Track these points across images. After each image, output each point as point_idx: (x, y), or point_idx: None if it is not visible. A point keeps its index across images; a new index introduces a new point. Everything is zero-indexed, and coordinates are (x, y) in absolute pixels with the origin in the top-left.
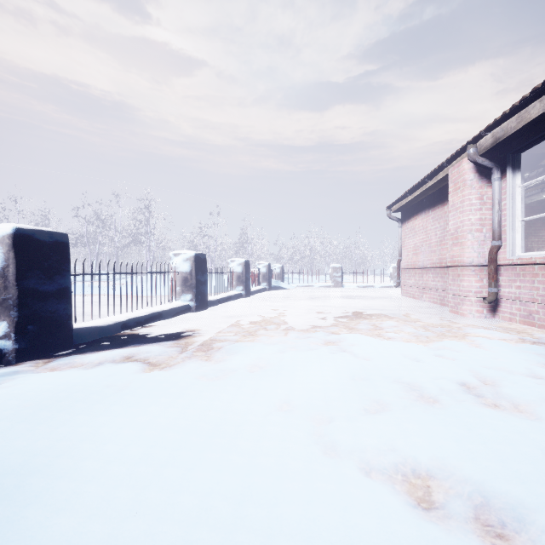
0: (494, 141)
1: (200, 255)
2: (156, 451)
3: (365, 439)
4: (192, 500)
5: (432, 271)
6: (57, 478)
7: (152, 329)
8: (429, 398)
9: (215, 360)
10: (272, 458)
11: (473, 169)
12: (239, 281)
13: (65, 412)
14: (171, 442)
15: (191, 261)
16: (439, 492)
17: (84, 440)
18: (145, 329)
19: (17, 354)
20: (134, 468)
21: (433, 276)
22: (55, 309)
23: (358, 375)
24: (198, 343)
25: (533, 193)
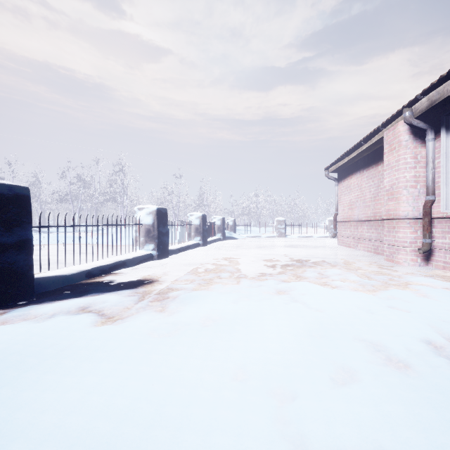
0: (429, 104)
1: (162, 209)
2: None
3: (342, 432)
4: None
5: (366, 223)
6: None
7: (114, 277)
8: (398, 362)
9: (169, 312)
10: None
11: (408, 130)
12: (197, 232)
13: None
14: (98, 438)
15: (153, 214)
16: None
17: None
18: (108, 277)
19: None
20: None
21: (367, 228)
22: (15, 260)
23: (315, 331)
24: (155, 292)
25: None
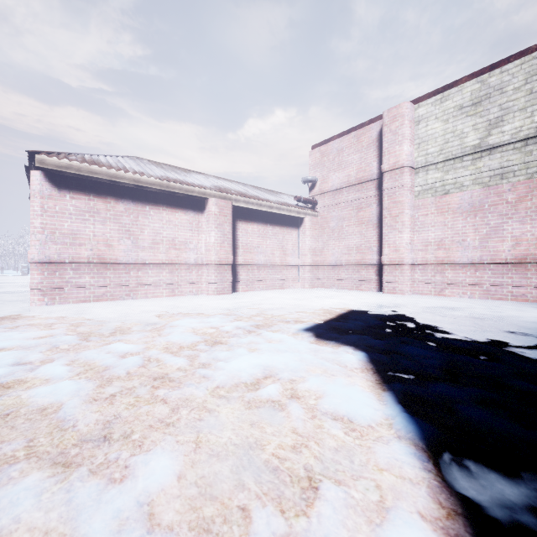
0: None
1: None
2: None
3: None
4: None
5: None
6: None
7: None
8: None
9: None
10: None
11: None
12: None
13: None
14: None
15: None
16: None
17: None
18: None
19: None
20: None
21: None
22: None
23: None
24: None
25: None
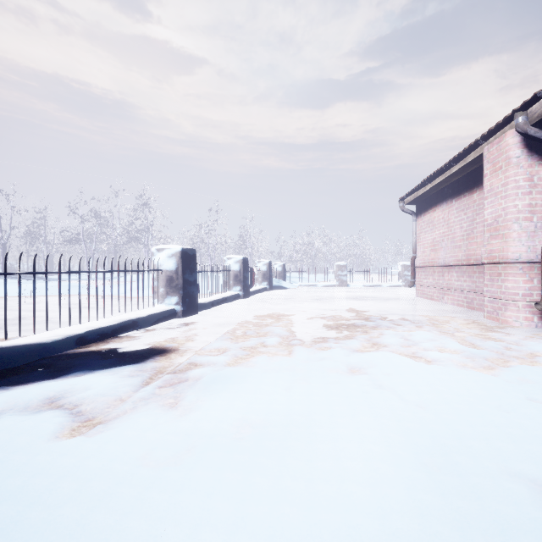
0: None
1: (188, 250)
2: None
3: None
4: None
5: (456, 269)
6: None
7: (118, 344)
8: None
9: (184, 408)
10: None
11: (520, 143)
12: (237, 280)
13: None
14: None
15: (176, 257)
16: None
17: None
18: (109, 344)
19: None
20: None
21: (457, 275)
22: None
23: (425, 452)
24: (170, 369)
25: None
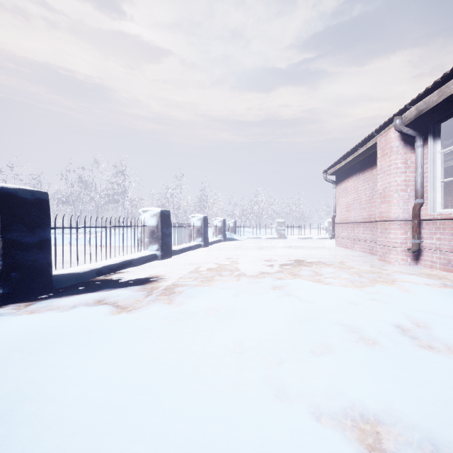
0: (417, 113)
1: (165, 211)
2: (116, 395)
3: (314, 382)
4: (147, 450)
5: (362, 225)
6: (17, 425)
7: (122, 275)
8: (369, 340)
9: (176, 303)
10: (226, 403)
11: (398, 137)
12: (199, 233)
13: (36, 354)
14: (131, 385)
15: (157, 216)
16: (389, 440)
17: (50, 383)
18: (117, 275)
19: (1, 298)
20: (93, 414)
21: (363, 229)
22: (36, 258)
23: (303, 317)
24: (162, 288)
25: (448, 159)
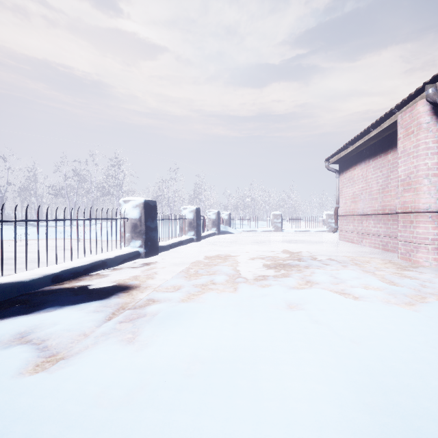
0: None
1: (150, 201)
2: None
3: None
4: None
5: (373, 217)
6: None
7: (88, 282)
8: None
9: (140, 344)
10: None
11: (429, 111)
12: (191, 227)
13: None
14: None
15: (140, 207)
16: None
17: None
18: (80, 282)
19: None
20: None
21: (374, 222)
22: None
23: (365, 391)
24: (131, 305)
25: None
